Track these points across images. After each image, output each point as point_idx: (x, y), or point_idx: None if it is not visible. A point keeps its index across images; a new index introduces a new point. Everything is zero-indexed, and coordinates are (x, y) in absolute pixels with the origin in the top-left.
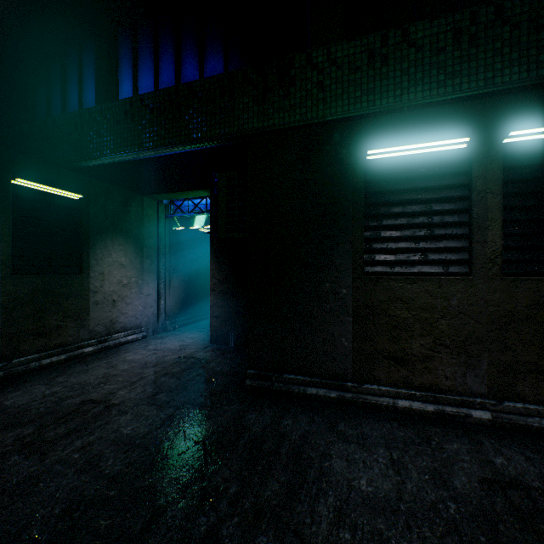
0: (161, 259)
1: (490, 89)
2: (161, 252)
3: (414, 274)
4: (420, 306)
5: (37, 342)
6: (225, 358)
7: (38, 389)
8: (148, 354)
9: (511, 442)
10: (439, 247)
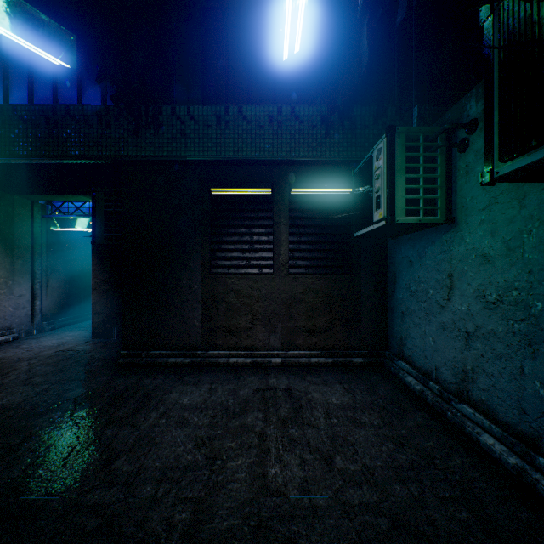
0: (37, 260)
1: (288, 158)
2: (37, 253)
3: (242, 274)
4: (245, 295)
5: None
6: (106, 348)
7: None
8: (21, 352)
9: (286, 372)
10: (257, 257)
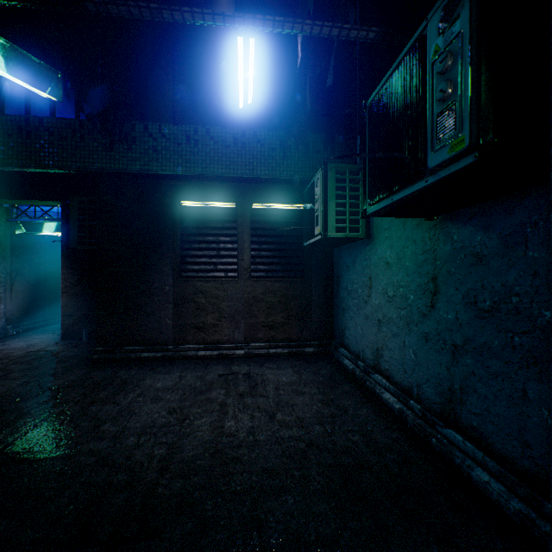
0: (1, 263)
1: (251, 176)
2: (1, 256)
3: (210, 277)
4: (212, 296)
5: None
6: (78, 348)
7: None
8: None
9: (248, 361)
10: (223, 262)
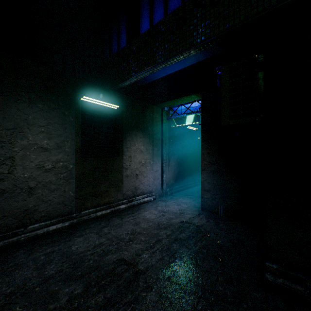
0: (164, 147)
1: None
2: (164, 143)
3: None
4: None
5: (94, 201)
6: (220, 229)
7: (92, 238)
8: (158, 215)
9: None
10: None
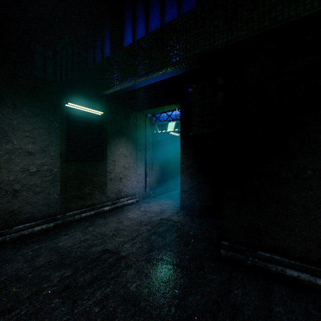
0: (147, 152)
1: None
2: (147, 147)
3: None
4: None
5: (79, 203)
6: (194, 223)
7: (78, 235)
8: (141, 214)
9: None
10: None
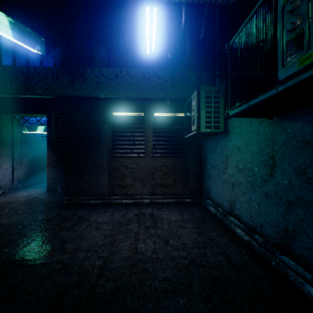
0: (15, 149)
1: (153, 97)
2: (15, 145)
3: (129, 157)
4: (130, 167)
5: None
6: (55, 197)
7: None
8: (8, 199)
9: (151, 206)
10: (136, 148)
